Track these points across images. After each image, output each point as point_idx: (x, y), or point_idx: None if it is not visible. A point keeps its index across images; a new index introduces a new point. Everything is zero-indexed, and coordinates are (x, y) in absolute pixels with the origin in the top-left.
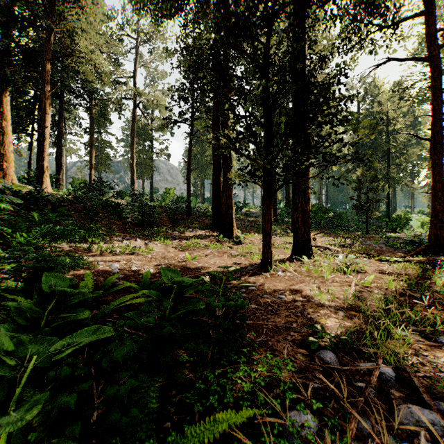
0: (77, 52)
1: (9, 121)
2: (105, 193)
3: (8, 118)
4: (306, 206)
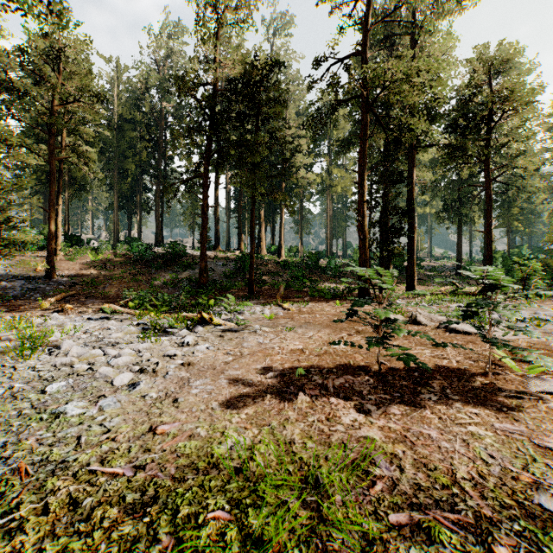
0: (298, 174)
1: (262, 218)
2: (316, 260)
3: (262, 217)
4: (412, 268)
